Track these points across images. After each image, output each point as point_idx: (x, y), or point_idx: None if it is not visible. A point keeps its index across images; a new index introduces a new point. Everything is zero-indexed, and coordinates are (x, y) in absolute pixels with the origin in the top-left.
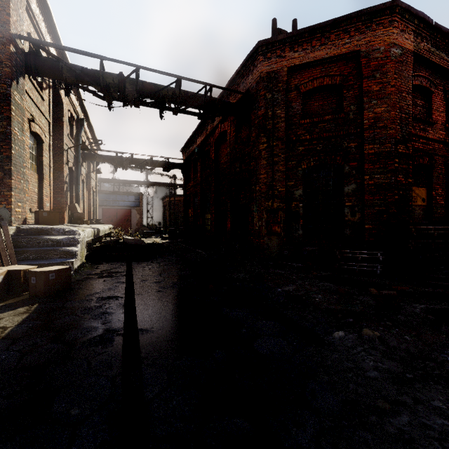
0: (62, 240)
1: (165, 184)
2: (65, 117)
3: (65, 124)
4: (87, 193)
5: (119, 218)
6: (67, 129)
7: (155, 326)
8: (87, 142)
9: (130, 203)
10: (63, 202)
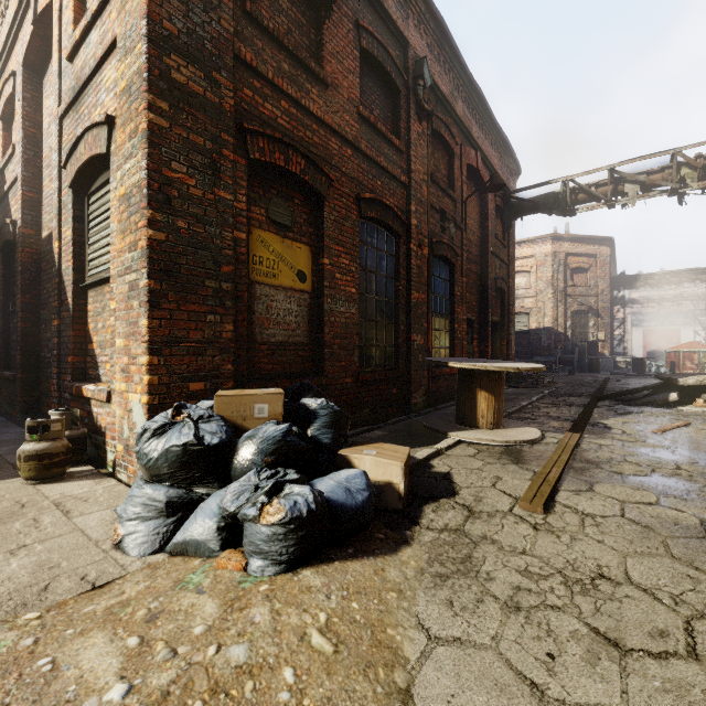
0: None
1: None
2: None
3: None
4: None
5: None
6: None
7: (656, 381)
8: None
9: None
10: None
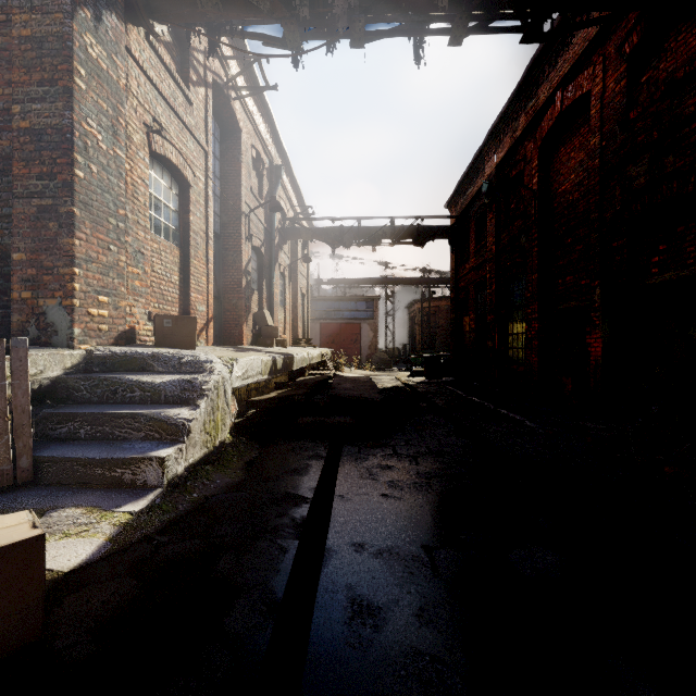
0: (163, 388)
1: (413, 280)
2: (246, 157)
3: (246, 169)
4: (290, 297)
5: (343, 338)
6: (250, 179)
7: None
8: (291, 213)
9: (359, 313)
10: (240, 307)
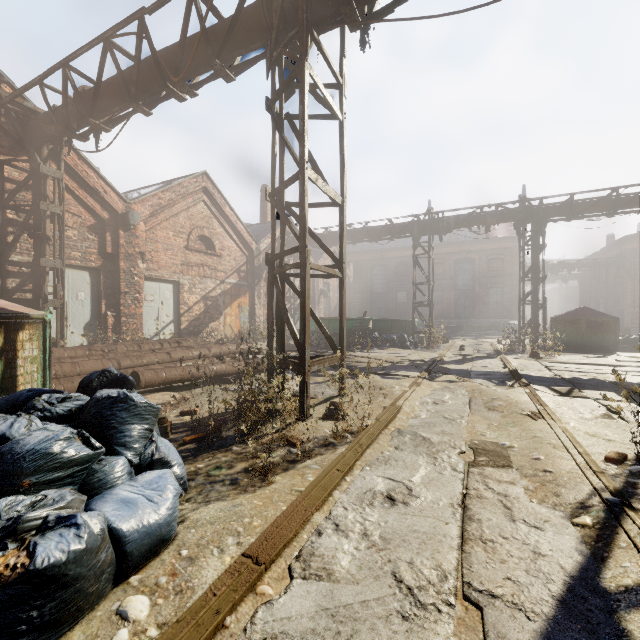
0: None
1: None
2: None
3: None
4: None
5: None
6: None
7: None
8: None
9: None
10: None
